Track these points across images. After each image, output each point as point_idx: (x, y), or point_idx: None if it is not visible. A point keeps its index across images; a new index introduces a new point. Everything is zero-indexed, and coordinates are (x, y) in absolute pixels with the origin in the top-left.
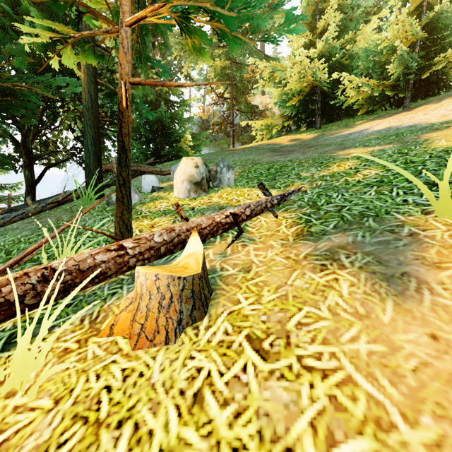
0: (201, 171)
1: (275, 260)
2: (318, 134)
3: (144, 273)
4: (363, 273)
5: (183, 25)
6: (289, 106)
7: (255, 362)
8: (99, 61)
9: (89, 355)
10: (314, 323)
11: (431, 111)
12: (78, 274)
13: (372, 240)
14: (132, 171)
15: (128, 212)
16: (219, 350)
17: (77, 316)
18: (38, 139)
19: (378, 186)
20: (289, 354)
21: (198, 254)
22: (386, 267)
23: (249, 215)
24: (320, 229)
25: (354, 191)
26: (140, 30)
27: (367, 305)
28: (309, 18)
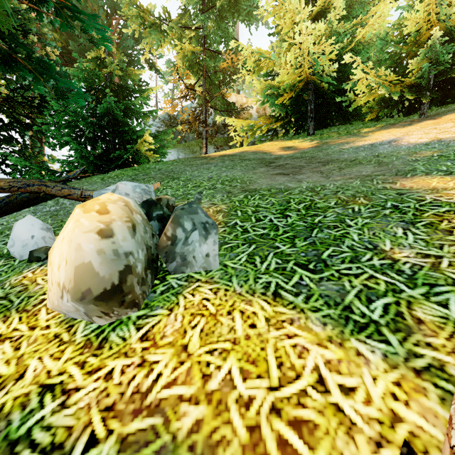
0: (126, 247)
1: None
2: (317, 142)
3: None
4: None
5: None
6: (277, 105)
7: None
8: None
9: None
10: None
11: None
12: None
13: None
14: (34, 193)
15: None
16: None
17: None
18: None
19: None
20: None
21: None
22: None
23: None
24: None
25: None
26: None
27: None
28: None
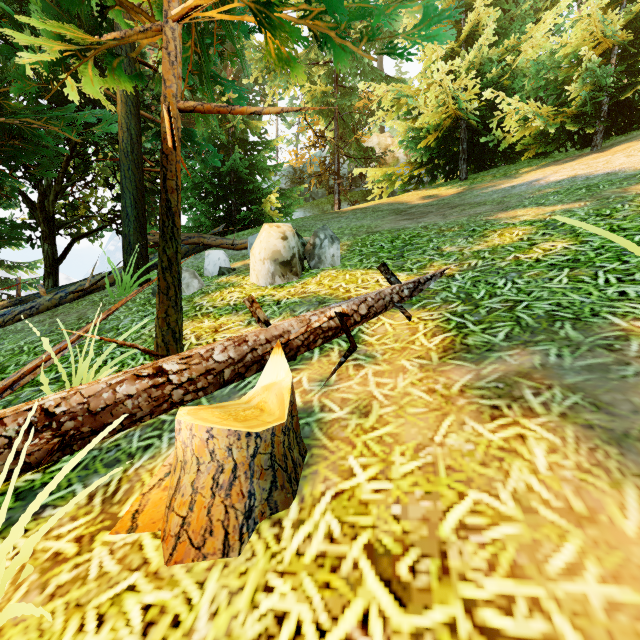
0: (291, 244)
1: (411, 396)
2: (463, 188)
3: (189, 425)
4: (569, 427)
5: (262, 17)
6: (420, 148)
7: (384, 609)
8: (136, 78)
9: (92, 571)
10: (491, 526)
11: (637, 152)
12: (86, 418)
13: (576, 363)
14: (192, 245)
15: (176, 311)
16: (317, 575)
17: (77, 496)
18: (63, 199)
19: (572, 267)
20: (449, 596)
21: (283, 387)
22: (611, 416)
23: (365, 315)
24: (482, 340)
25: (531, 275)
26: (200, 34)
27: (588, 494)
28: (461, 2)
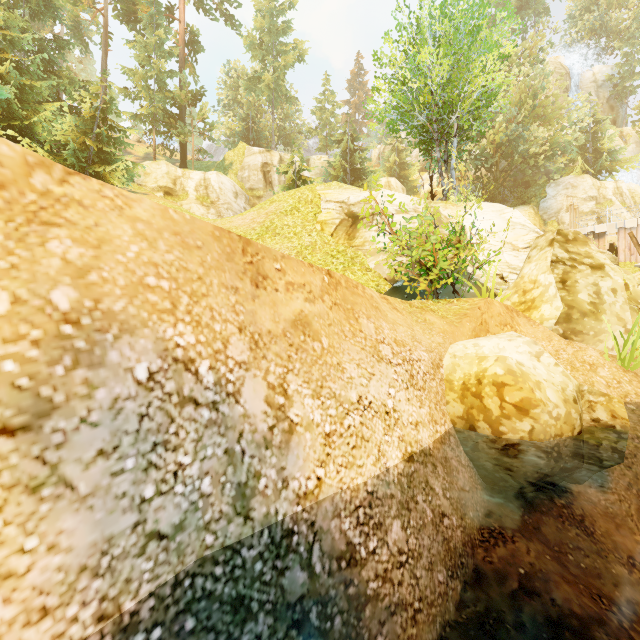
0: None
1: None
2: None
3: None
4: None
5: None
6: None
7: None
8: None
9: None
10: None
11: None
12: None
13: None
14: None
15: None
16: None
17: None
18: None
19: None
20: None
21: None
22: None
23: None
24: None
25: None
26: None
27: None
28: None
